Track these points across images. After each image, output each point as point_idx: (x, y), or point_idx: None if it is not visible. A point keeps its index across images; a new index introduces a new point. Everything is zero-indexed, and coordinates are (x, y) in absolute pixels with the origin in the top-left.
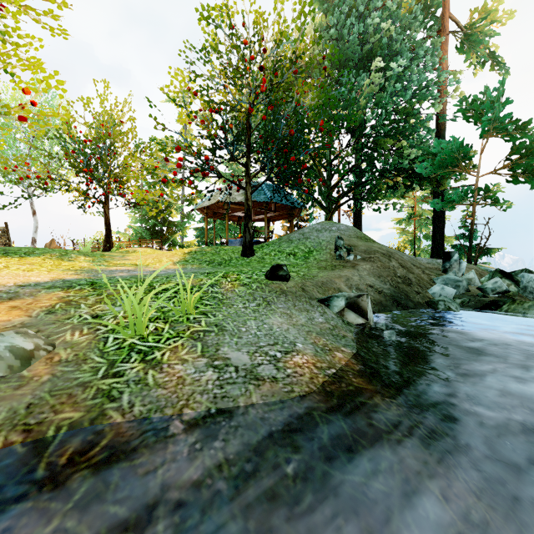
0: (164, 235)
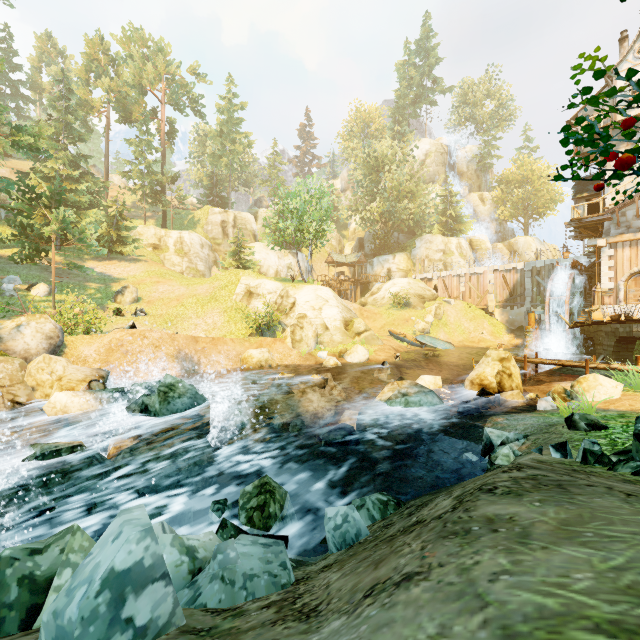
0: None
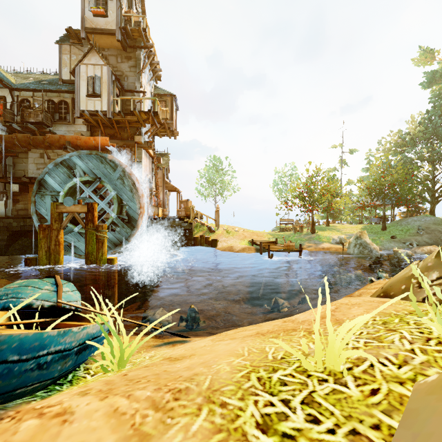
0: (335, 215)
